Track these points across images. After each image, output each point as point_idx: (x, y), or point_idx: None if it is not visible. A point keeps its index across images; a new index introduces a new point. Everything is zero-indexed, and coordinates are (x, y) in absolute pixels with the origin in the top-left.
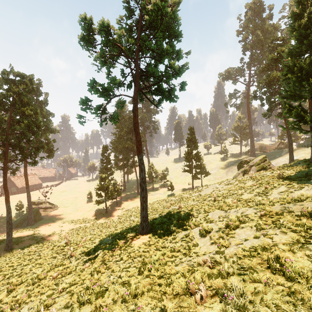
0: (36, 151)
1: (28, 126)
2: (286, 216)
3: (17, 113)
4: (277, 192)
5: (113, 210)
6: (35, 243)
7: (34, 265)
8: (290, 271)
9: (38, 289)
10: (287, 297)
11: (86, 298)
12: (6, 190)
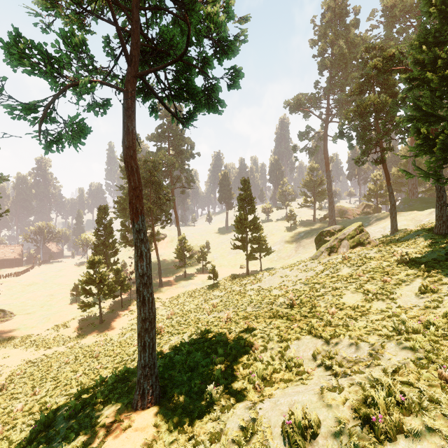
0: None
1: None
2: None
3: None
4: (412, 292)
5: (114, 318)
6: None
7: None
8: None
9: None
10: None
11: None
12: None
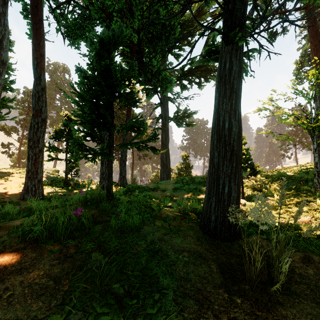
0: None
1: None
2: None
3: None
4: None
5: None
6: None
7: None
8: None
9: None
10: None
11: None
12: None
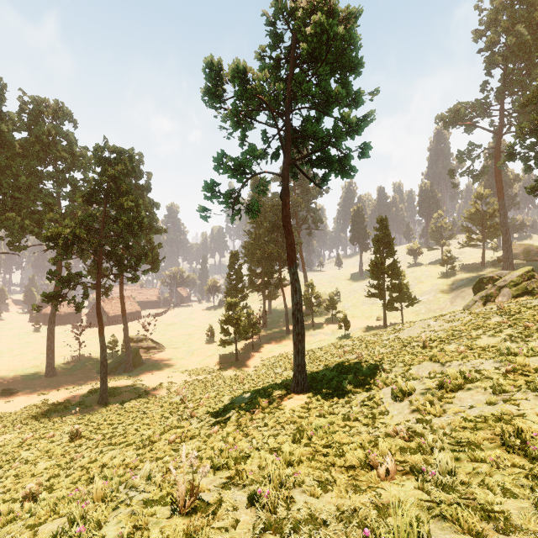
0: (138, 261)
1: (128, 225)
2: None
3: (113, 206)
4: None
5: (247, 357)
6: (137, 398)
7: (140, 425)
8: (537, 449)
9: (152, 454)
10: (523, 479)
11: (222, 463)
12: (99, 318)
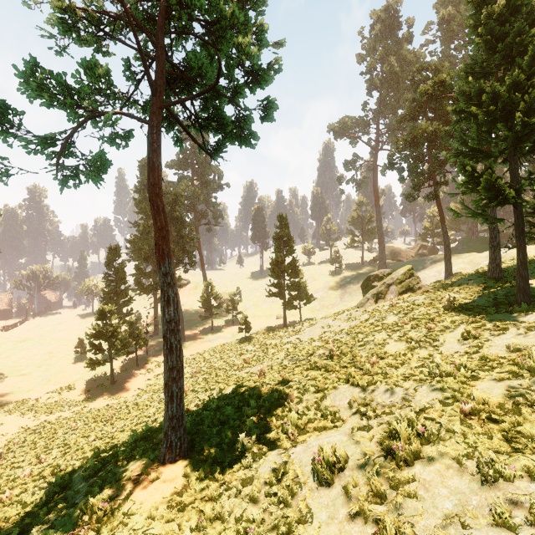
0: None
1: None
2: (533, 419)
3: None
4: (455, 338)
5: (128, 378)
6: None
7: None
8: None
9: None
10: None
11: None
12: None
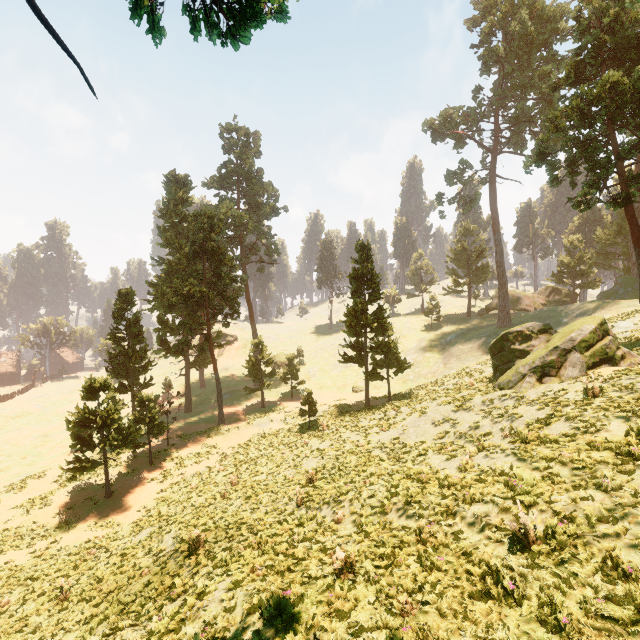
0: None
1: None
2: None
3: None
4: None
5: (132, 486)
6: None
7: None
8: None
9: None
10: None
11: None
12: None
